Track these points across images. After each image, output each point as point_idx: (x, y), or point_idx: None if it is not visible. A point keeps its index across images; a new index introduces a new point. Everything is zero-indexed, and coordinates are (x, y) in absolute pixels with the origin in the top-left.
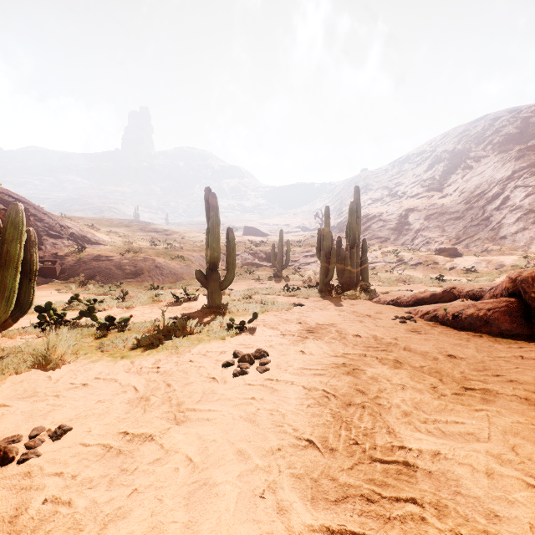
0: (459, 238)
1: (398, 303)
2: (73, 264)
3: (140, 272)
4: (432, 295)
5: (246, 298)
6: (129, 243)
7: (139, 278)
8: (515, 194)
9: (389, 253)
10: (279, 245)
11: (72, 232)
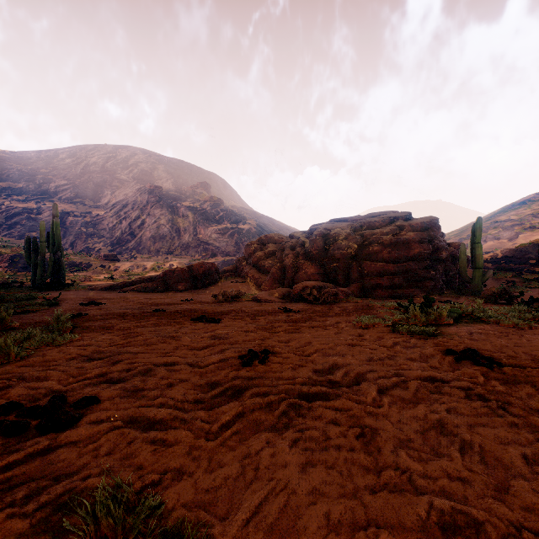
0: (114, 246)
1: (112, 288)
2: None
3: None
4: (131, 282)
5: None
6: None
7: None
8: (149, 219)
9: None
10: None
11: None
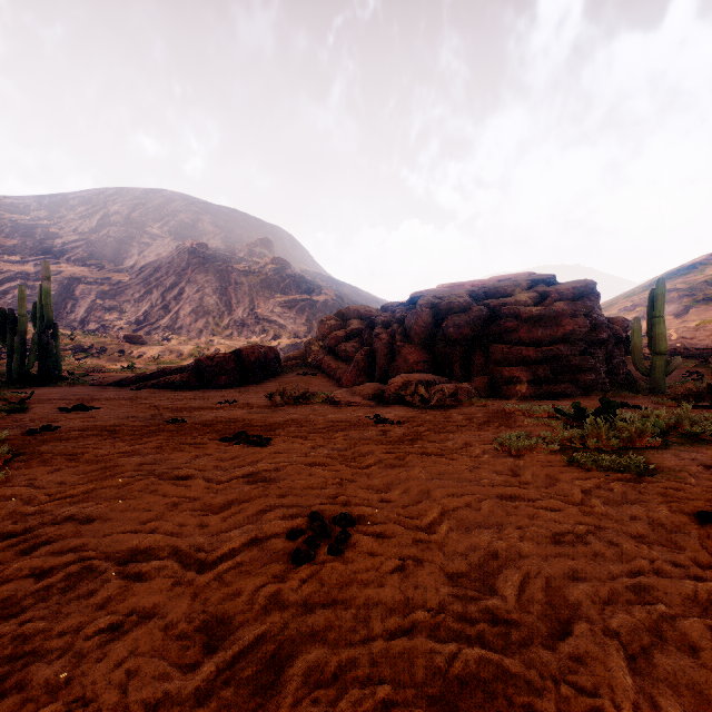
0: (141, 324)
1: (123, 383)
2: None
3: None
4: (152, 374)
5: None
6: None
7: None
8: (190, 287)
9: (63, 338)
10: None
11: None
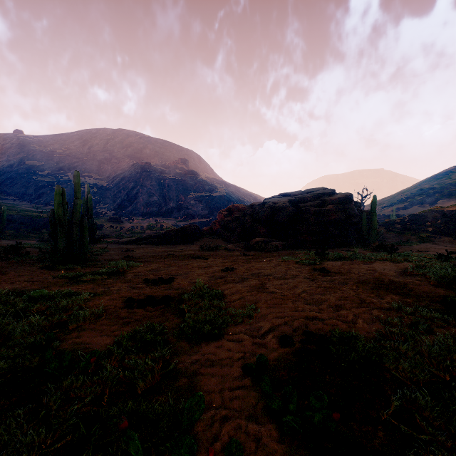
0: (116, 211)
1: (130, 242)
2: None
3: None
4: (143, 238)
5: None
6: None
7: None
8: (142, 189)
9: None
10: None
11: None
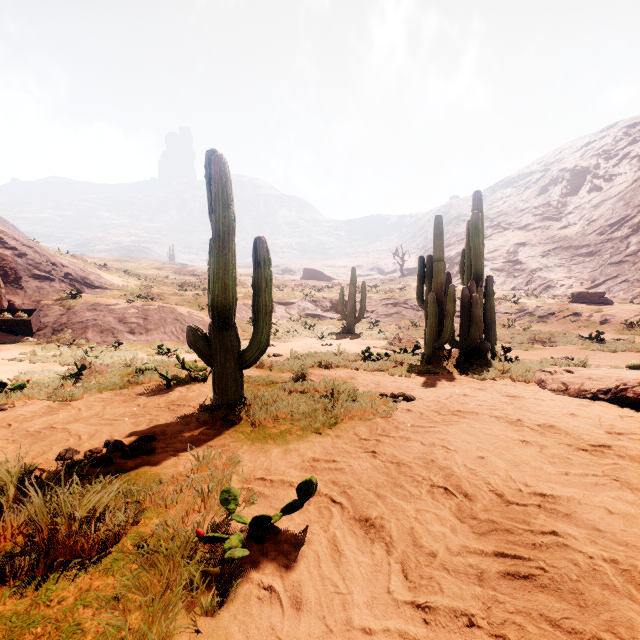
0: (595, 280)
1: (628, 401)
2: (60, 316)
3: (151, 326)
4: None
5: (297, 377)
6: (146, 288)
7: (149, 336)
8: None
9: (505, 300)
10: (351, 288)
11: (67, 272)
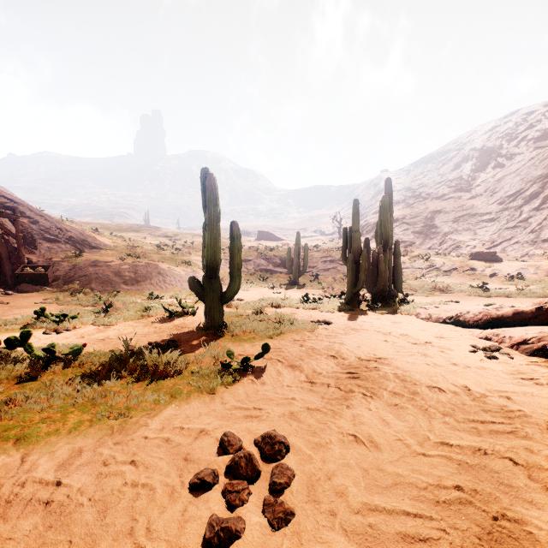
0: (494, 242)
1: (460, 322)
2: (68, 270)
3: (140, 279)
4: (518, 313)
5: (256, 312)
6: (132, 248)
7: (139, 286)
8: None
9: (418, 258)
10: (296, 249)
11: (70, 236)
